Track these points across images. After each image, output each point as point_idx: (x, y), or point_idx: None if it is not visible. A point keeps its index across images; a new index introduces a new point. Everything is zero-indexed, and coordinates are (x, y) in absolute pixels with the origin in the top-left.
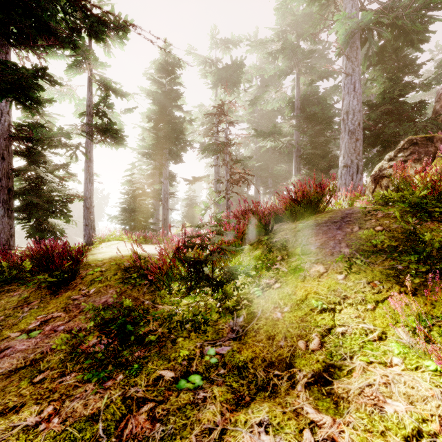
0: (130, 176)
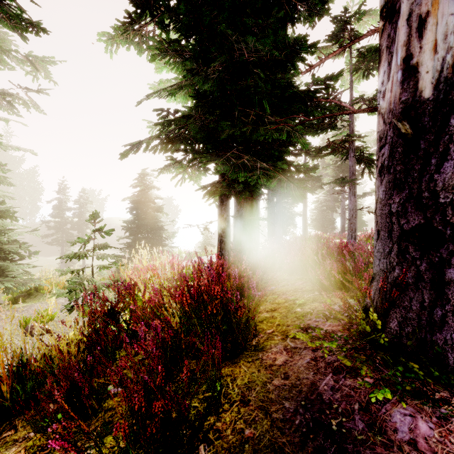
0: (317, 198)
